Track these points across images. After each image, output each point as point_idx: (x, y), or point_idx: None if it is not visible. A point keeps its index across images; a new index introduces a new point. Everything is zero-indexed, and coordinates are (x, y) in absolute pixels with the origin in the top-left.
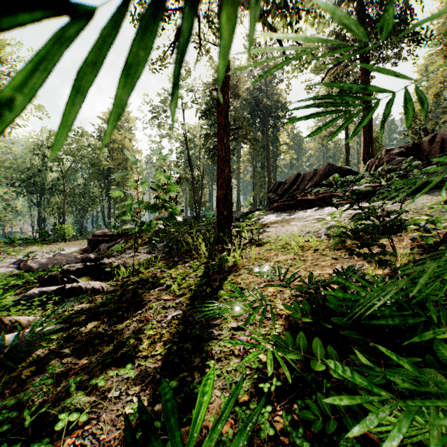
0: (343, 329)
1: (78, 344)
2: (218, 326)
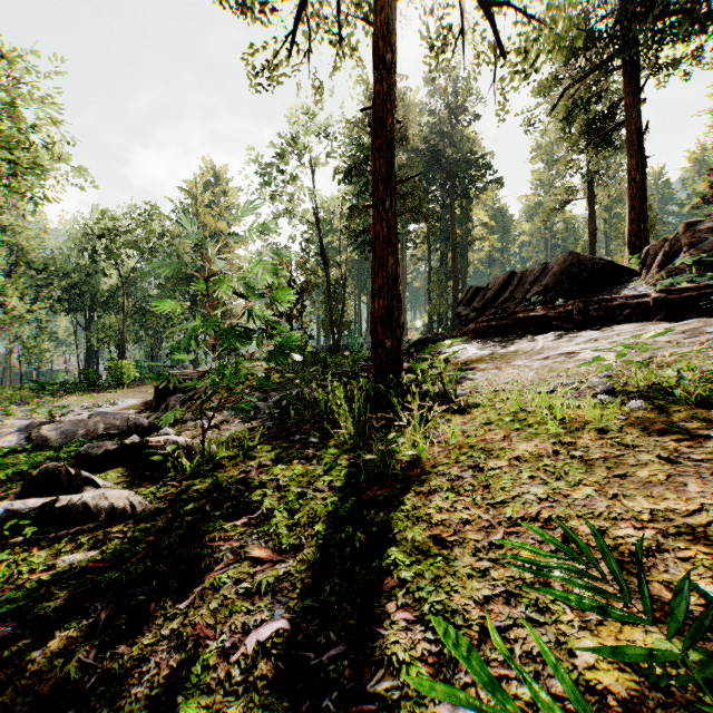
0: None
1: None
2: (394, 712)
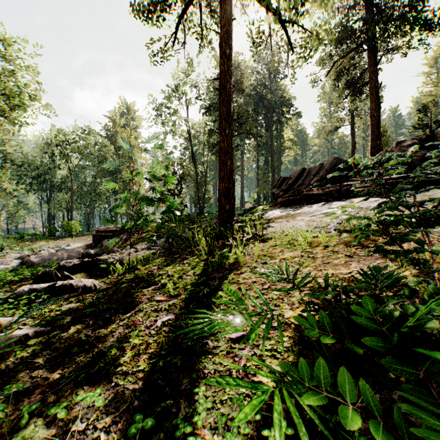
0: (378, 354)
1: (54, 353)
2: (214, 336)
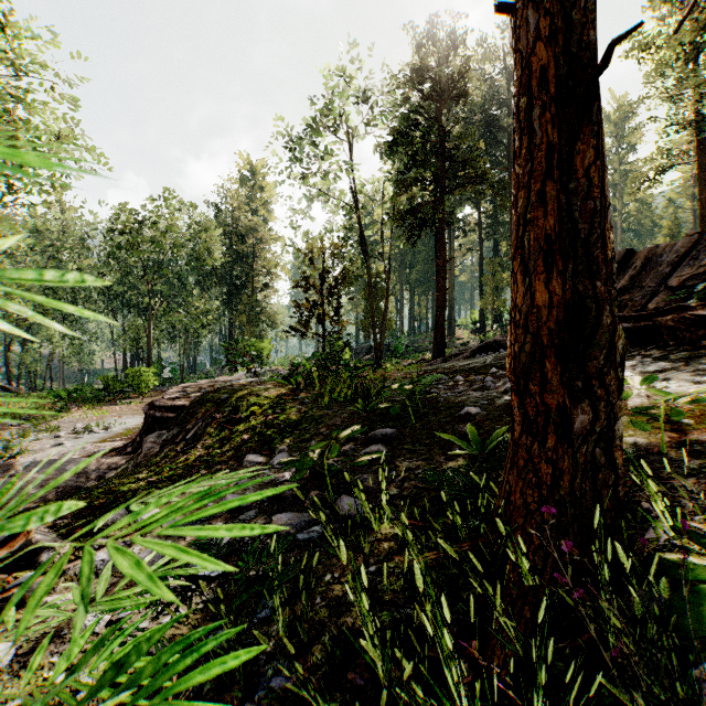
0: None
1: None
2: None
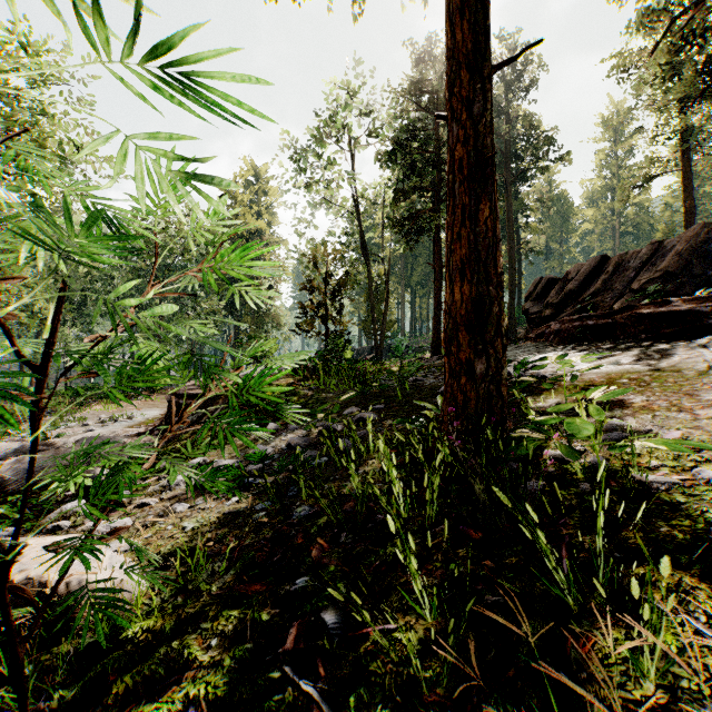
0: None
1: None
2: None
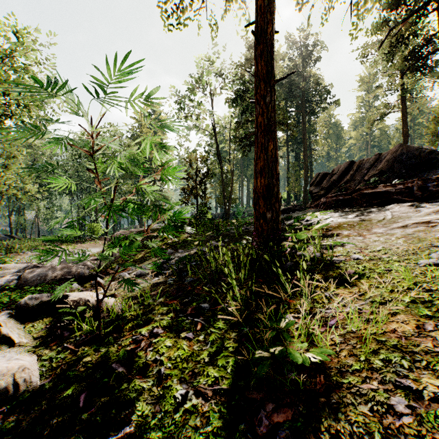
0: None
1: None
2: None
